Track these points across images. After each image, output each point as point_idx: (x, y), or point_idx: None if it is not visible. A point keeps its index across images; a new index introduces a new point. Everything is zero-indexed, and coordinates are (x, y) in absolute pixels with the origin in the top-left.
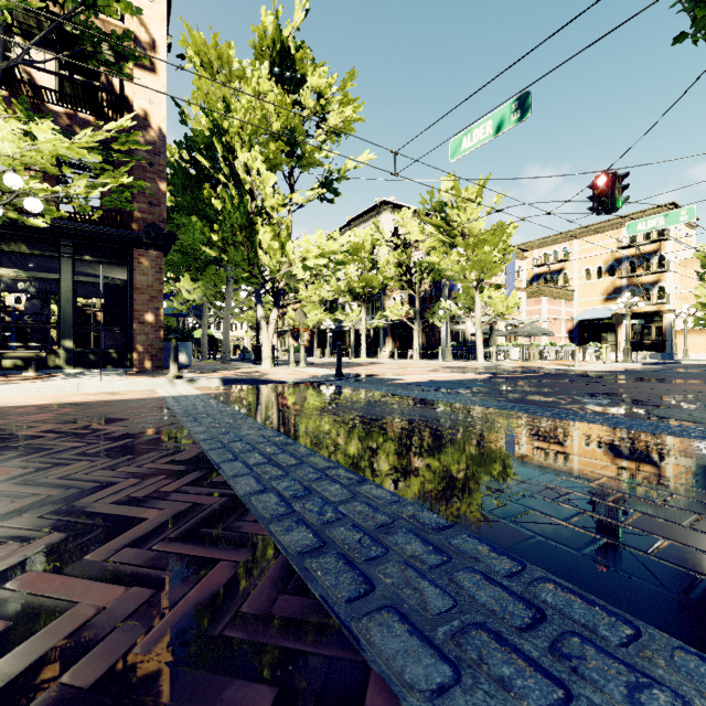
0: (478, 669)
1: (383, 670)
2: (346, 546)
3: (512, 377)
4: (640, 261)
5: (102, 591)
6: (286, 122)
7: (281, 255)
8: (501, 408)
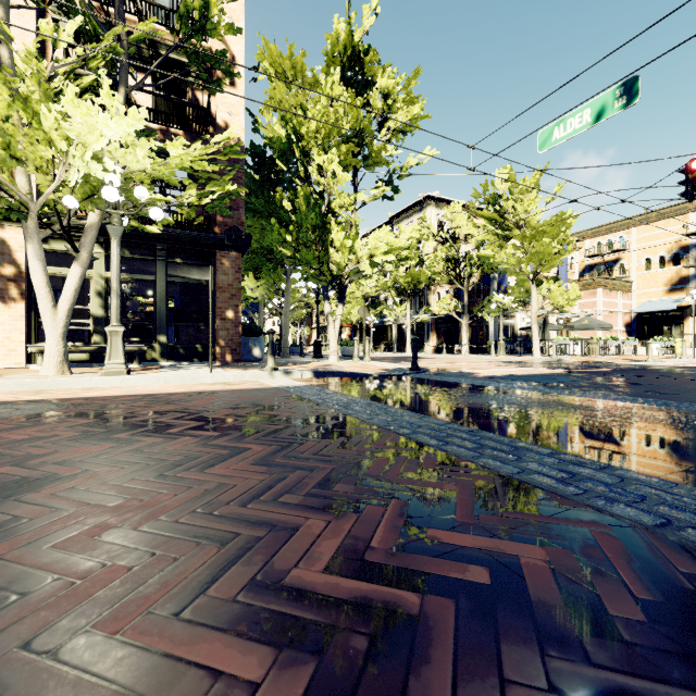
0: None
1: None
2: (694, 523)
3: (593, 372)
4: None
5: (521, 548)
6: (355, 124)
7: (349, 252)
8: (635, 402)
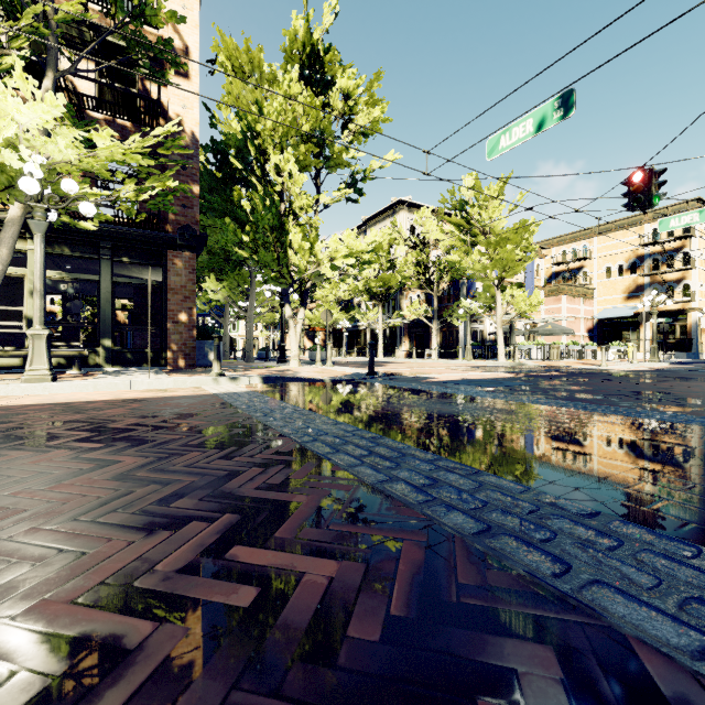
0: None
1: (637, 633)
2: (512, 529)
3: (544, 376)
4: (663, 259)
5: (317, 564)
6: (315, 124)
7: (310, 255)
8: (558, 406)
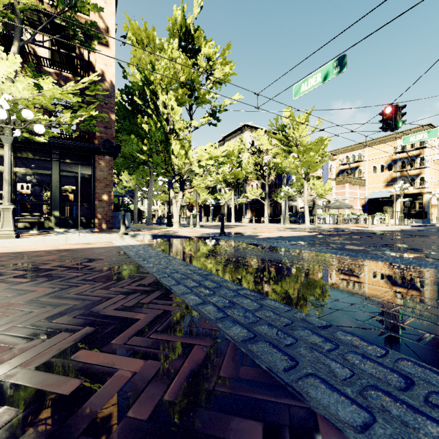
0: (384, 413)
1: (324, 413)
2: (270, 337)
3: (331, 234)
4: (408, 161)
5: (130, 362)
6: (188, 76)
7: (185, 158)
8: (332, 253)
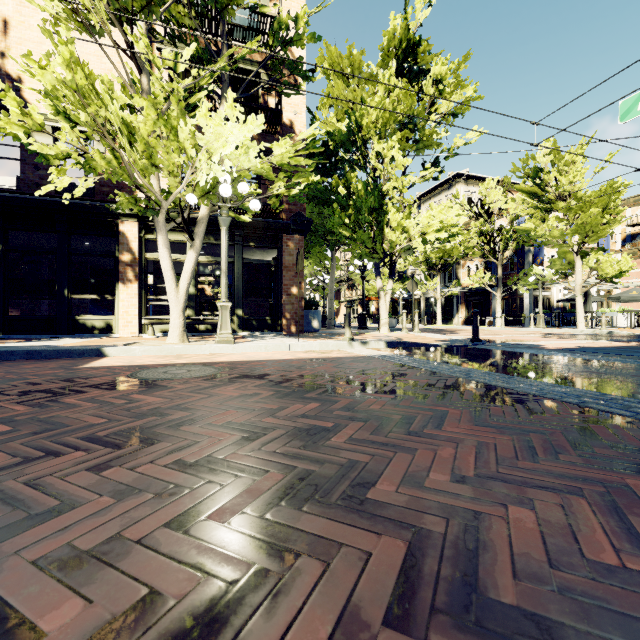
0: None
1: None
2: None
3: None
4: None
5: None
6: (408, 112)
7: (401, 231)
8: None
